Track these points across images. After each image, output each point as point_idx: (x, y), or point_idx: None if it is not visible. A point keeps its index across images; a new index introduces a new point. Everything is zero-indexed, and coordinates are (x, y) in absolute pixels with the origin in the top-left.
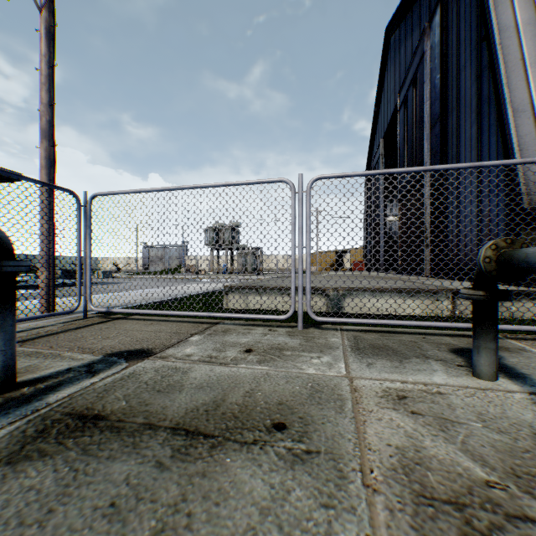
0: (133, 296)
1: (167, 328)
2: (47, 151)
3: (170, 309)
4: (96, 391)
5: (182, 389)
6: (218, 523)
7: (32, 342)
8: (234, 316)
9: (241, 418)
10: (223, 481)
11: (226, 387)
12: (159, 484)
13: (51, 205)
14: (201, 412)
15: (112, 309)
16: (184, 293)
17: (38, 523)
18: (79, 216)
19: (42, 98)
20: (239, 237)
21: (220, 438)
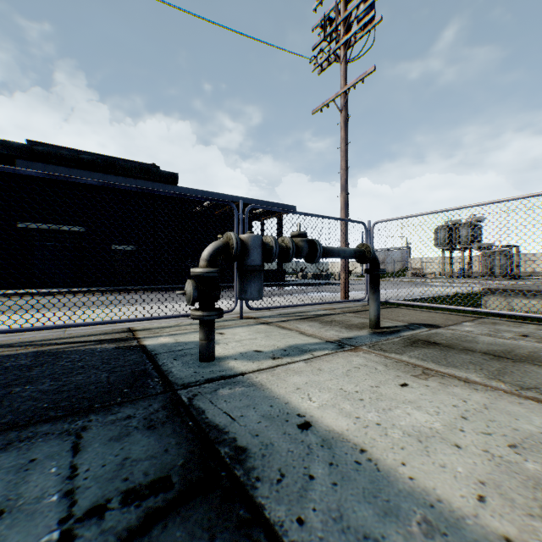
0: (384, 294)
1: (437, 316)
2: (344, 198)
3: (436, 303)
4: (422, 335)
5: (476, 343)
6: (526, 375)
7: (356, 313)
8: (500, 313)
9: (529, 358)
10: (524, 369)
11: (510, 347)
12: (488, 363)
13: (346, 232)
14: (497, 352)
15: (388, 300)
16: (449, 291)
17: (443, 359)
18: (365, 238)
19: (341, 166)
20: (480, 234)
21: (516, 360)
